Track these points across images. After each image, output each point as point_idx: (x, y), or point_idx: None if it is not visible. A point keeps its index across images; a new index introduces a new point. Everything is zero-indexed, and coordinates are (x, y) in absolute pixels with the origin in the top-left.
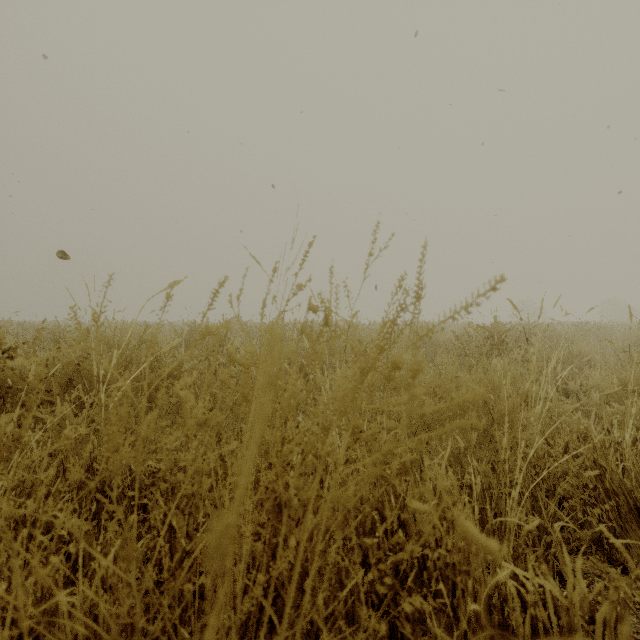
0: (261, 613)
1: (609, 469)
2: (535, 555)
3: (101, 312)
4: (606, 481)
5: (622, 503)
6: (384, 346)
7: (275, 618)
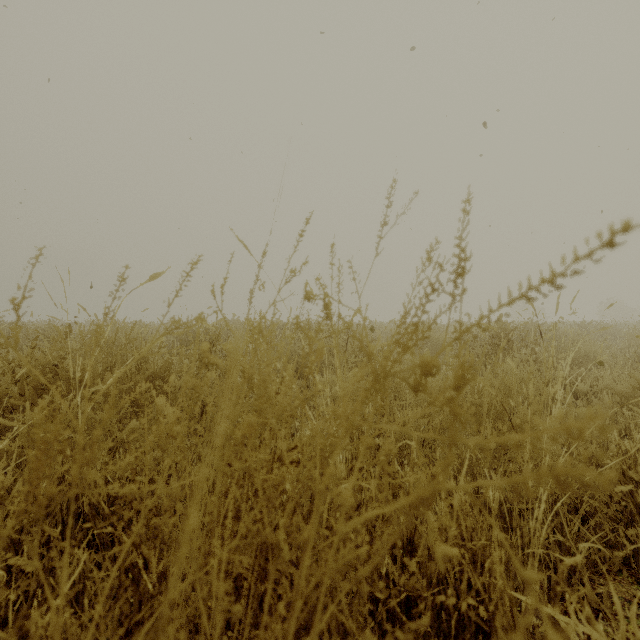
0: None
1: None
2: (577, 596)
3: (24, 297)
4: (637, 495)
5: None
6: (407, 342)
7: None
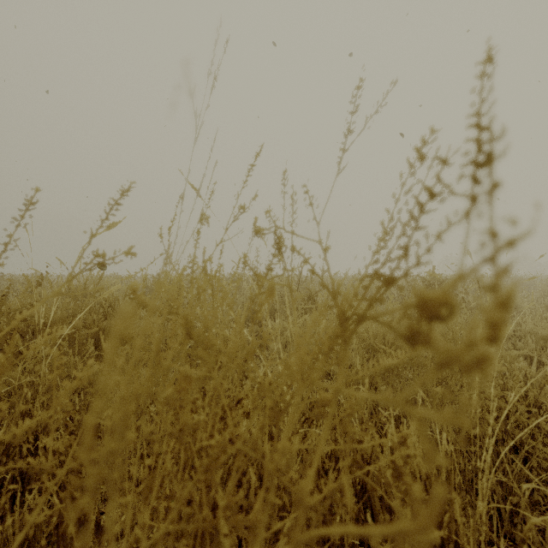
0: None
1: None
2: None
3: None
4: None
5: None
6: (392, 272)
7: None
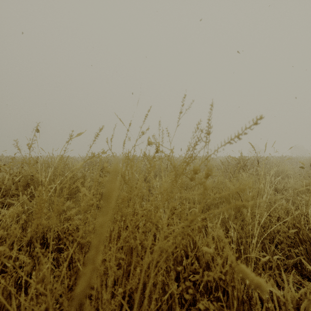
0: (122, 307)
1: (301, 228)
2: (267, 274)
3: (32, 143)
4: (300, 234)
5: (308, 246)
6: (188, 161)
7: (129, 310)
